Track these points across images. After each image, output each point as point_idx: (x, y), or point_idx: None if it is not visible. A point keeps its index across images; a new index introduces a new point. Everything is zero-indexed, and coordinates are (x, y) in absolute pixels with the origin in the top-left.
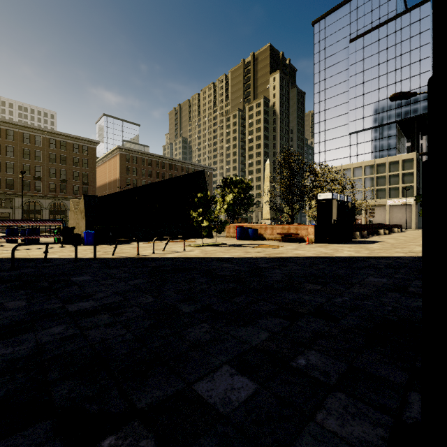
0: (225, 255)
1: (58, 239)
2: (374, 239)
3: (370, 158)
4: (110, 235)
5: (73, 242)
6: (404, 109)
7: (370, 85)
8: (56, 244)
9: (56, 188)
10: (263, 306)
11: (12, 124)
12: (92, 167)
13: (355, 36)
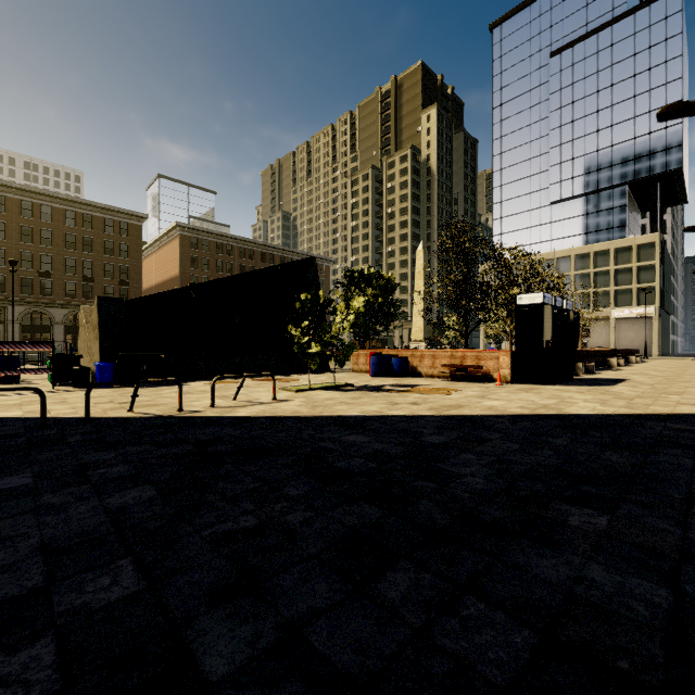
0: (351, 410)
1: (51, 377)
2: (608, 375)
3: (584, 243)
4: (143, 370)
5: (75, 381)
6: (640, 163)
7: (584, 125)
8: (45, 386)
9: (76, 291)
10: (484, 635)
11: (4, 186)
12: (135, 256)
13: (559, 47)
